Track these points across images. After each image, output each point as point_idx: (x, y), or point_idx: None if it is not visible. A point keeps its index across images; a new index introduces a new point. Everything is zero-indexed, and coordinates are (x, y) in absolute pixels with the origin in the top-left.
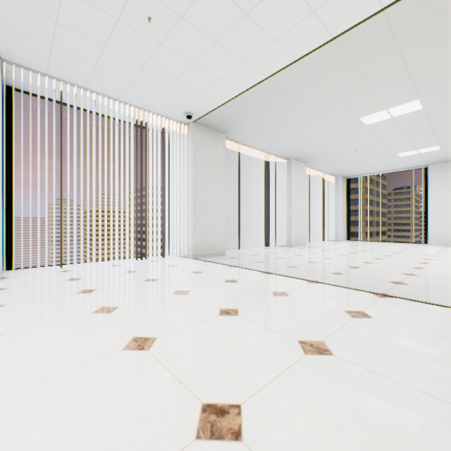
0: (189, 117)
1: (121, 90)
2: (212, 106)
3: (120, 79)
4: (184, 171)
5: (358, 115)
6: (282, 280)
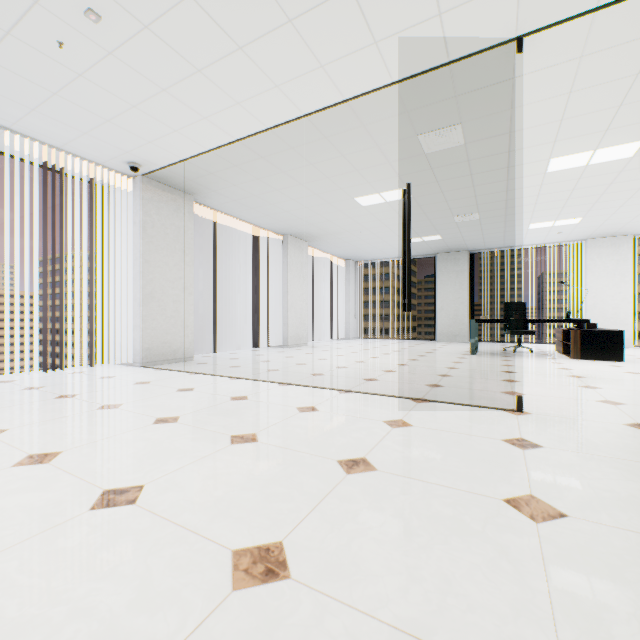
0: (135, 169)
1: (15, 117)
2: (168, 159)
3: (13, 103)
4: (129, 243)
5: (352, 195)
6: (252, 384)
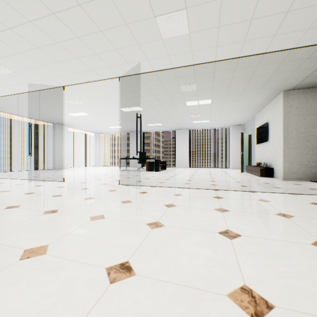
0: None
1: None
2: None
3: None
4: None
5: (65, 113)
6: (0, 179)
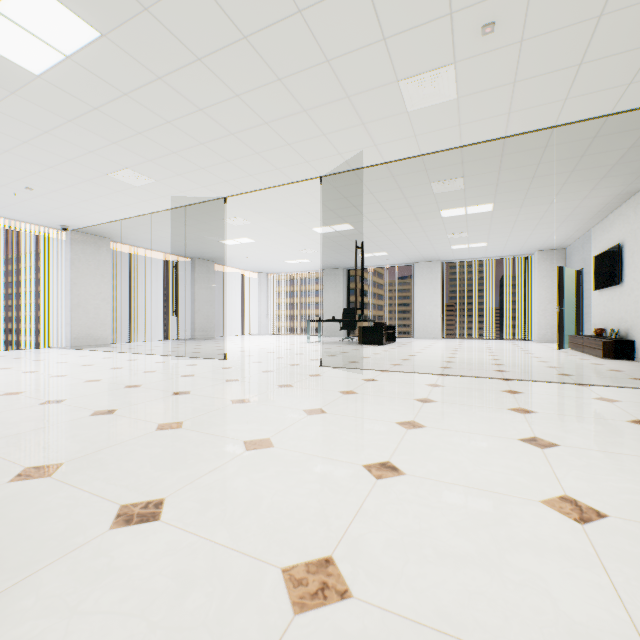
0: (65, 229)
1: None
2: (85, 225)
3: None
4: (64, 272)
5: (216, 240)
6: (124, 354)
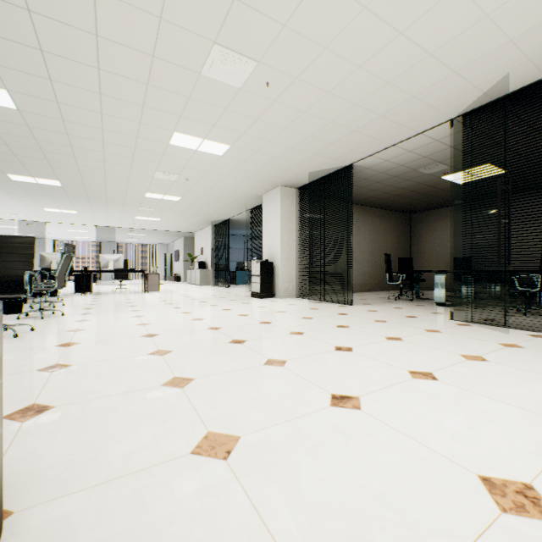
0: None
1: None
2: None
3: None
4: None
5: None
6: None
